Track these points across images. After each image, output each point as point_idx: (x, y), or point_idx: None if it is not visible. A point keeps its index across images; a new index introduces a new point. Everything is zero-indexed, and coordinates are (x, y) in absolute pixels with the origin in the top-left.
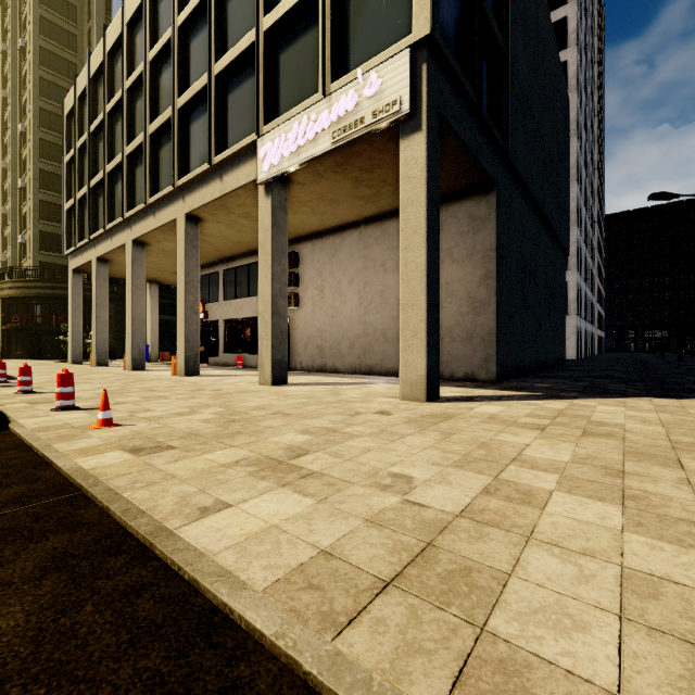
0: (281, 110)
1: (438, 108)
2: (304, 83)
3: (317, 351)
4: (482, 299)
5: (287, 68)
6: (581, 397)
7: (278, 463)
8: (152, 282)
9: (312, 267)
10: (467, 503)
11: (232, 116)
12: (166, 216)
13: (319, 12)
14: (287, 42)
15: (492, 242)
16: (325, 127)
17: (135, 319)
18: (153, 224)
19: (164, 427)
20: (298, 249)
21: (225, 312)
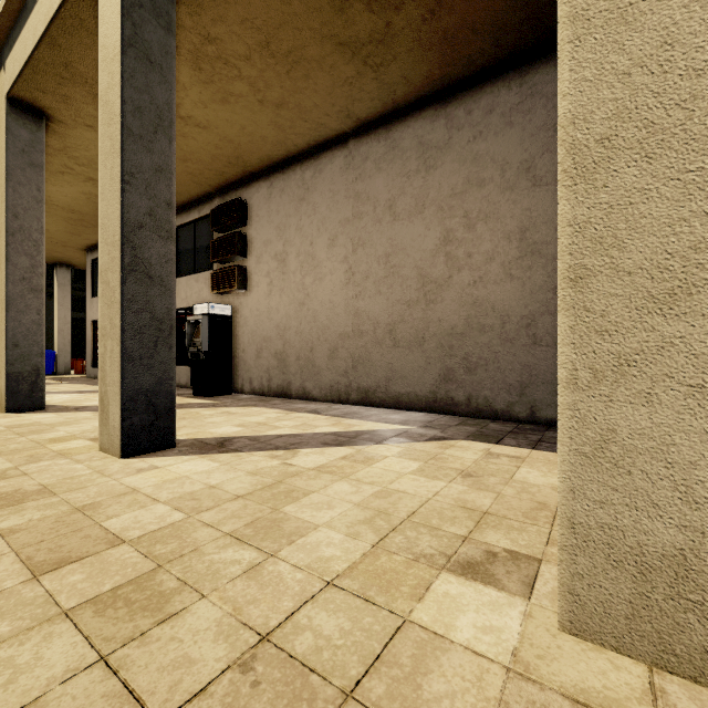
0: None
1: None
2: None
3: (276, 361)
4: None
5: None
6: None
7: None
8: (60, 265)
9: (267, 223)
10: None
11: None
12: None
13: None
14: None
15: None
16: None
17: None
18: None
19: None
20: (246, 195)
21: None
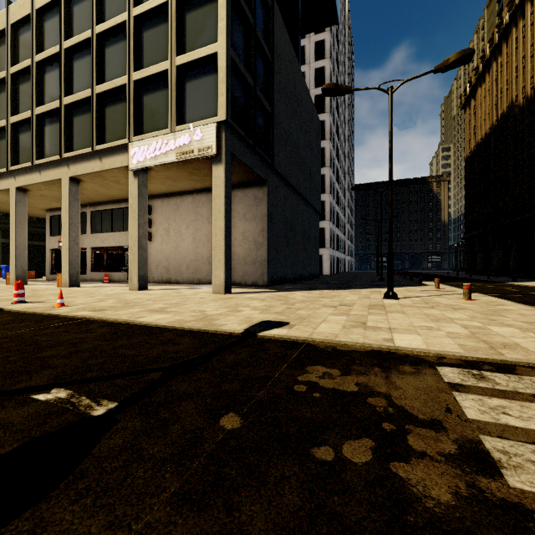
0: (145, 129)
1: (231, 151)
2: (159, 118)
3: (165, 270)
4: (261, 242)
5: (148, 106)
6: (297, 291)
7: (158, 310)
8: None
9: (161, 216)
10: (220, 313)
11: (109, 122)
12: (52, 175)
13: (169, 85)
14: (148, 91)
15: (265, 212)
16: (172, 149)
17: (18, 247)
18: (39, 179)
19: (95, 305)
20: (151, 202)
21: (92, 242)
